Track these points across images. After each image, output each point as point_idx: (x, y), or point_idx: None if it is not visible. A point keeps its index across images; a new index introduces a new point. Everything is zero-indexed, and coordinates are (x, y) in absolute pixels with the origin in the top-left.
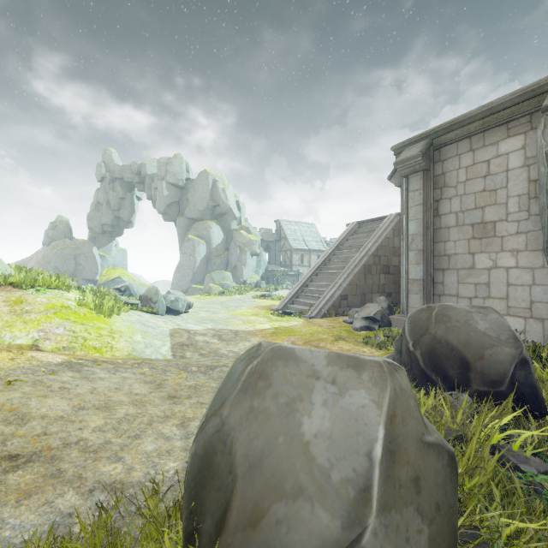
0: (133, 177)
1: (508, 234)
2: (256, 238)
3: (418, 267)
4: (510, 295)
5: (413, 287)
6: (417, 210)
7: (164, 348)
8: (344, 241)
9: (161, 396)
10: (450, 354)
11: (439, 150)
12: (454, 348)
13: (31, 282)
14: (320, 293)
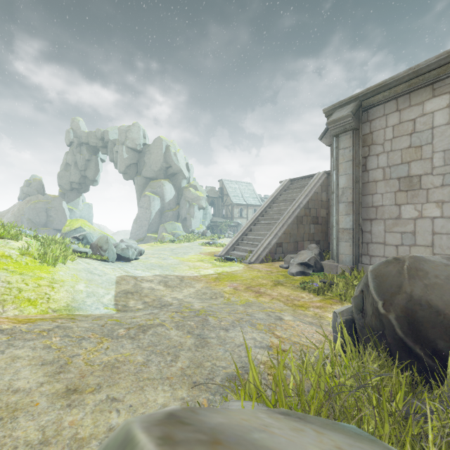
0: (97, 142)
1: (433, 186)
2: (202, 194)
3: (348, 217)
4: (435, 243)
5: (343, 235)
6: (347, 165)
7: (107, 297)
8: (278, 196)
9: (54, 390)
10: (436, 320)
11: (367, 111)
12: (440, 313)
13: None
14: (258, 241)
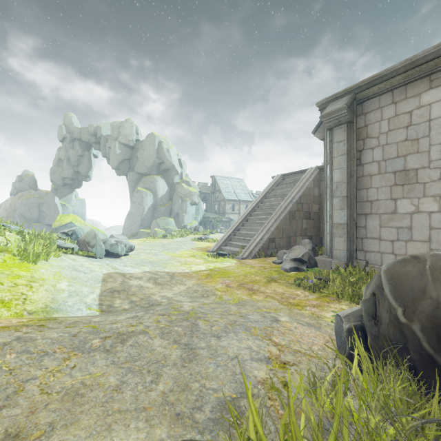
0: (90, 138)
1: (430, 180)
2: (195, 190)
3: (342, 212)
4: (433, 238)
5: (337, 230)
6: (341, 159)
7: (91, 297)
8: (271, 191)
9: None
10: None
11: (362, 104)
12: None
13: None
14: (251, 236)
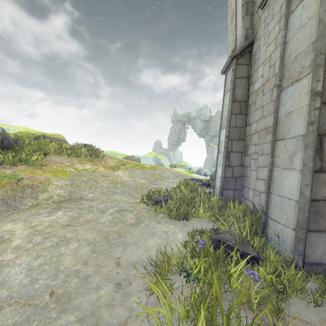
0: (185, 119)
1: None
2: None
3: None
4: None
5: None
6: None
7: None
8: None
9: None
10: None
11: None
12: None
13: (176, 166)
14: None
